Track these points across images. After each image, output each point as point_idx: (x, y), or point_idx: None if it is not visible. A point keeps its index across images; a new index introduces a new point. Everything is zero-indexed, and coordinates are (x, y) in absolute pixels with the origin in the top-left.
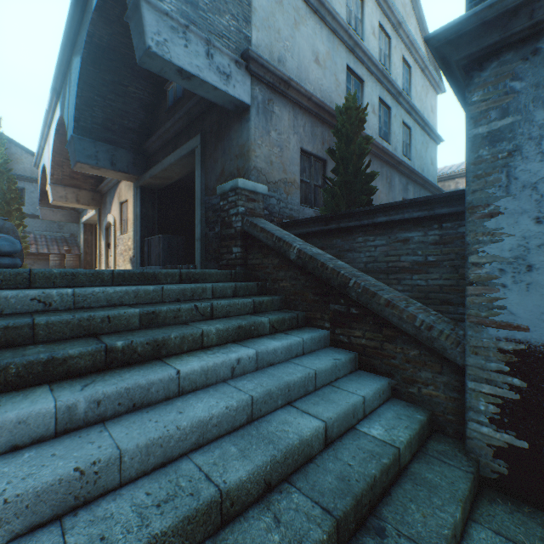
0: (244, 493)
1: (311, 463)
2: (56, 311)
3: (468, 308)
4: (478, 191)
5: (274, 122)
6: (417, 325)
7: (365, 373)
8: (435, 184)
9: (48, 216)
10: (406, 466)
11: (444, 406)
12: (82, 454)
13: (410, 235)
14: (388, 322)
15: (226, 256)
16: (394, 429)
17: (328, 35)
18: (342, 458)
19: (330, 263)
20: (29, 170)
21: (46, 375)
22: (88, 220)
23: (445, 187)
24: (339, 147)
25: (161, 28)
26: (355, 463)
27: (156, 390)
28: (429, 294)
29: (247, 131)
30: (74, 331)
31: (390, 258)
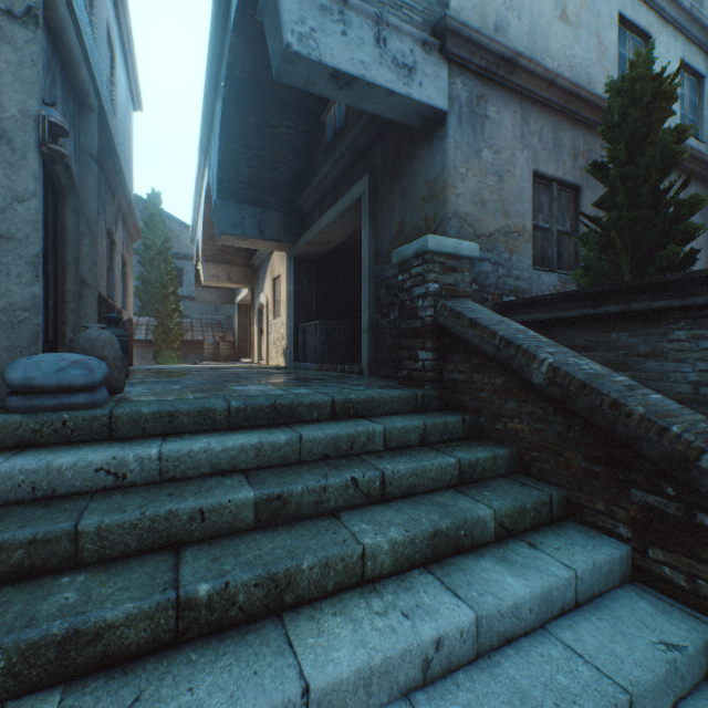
0: None
1: None
2: (132, 488)
3: None
4: None
5: (487, 134)
6: None
7: None
8: None
9: (204, 297)
10: None
11: None
12: None
13: None
14: None
15: (407, 363)
16: None
17: None
18: None
19: (634, 403)
20: (187, 247)
21: (63, 665)
22: (242, 300)
23: None
24: (615, 157)
25: (306, 12)
26: None
27: None
28: None
29: (442, 155)
30: (143, 541)
31: None
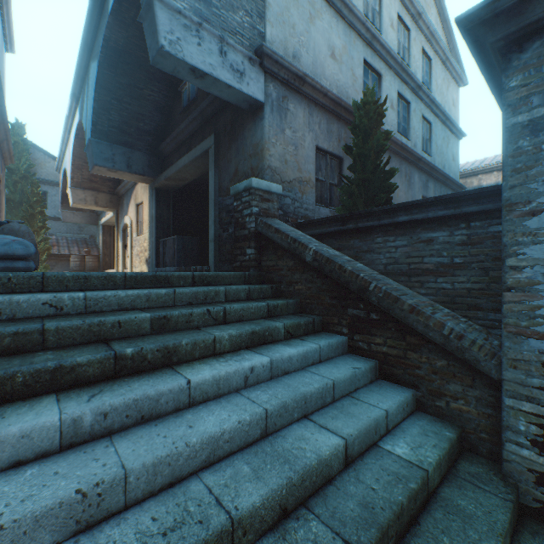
0: (257, 520)
1: (330, 485)
2: (67, 315)
3: (505, 316)
4: (517, 187)
5: (288, 120)
6: (446, 333)
7: (387, 383)
8: (457, 180)
9: (69, 218)
10: (435, 490)
11: (477, 423)
12: (86, 473)
13: (434, 235)
14: (412, 329)
15: (240, 257)
16: (421, 448)
17: (344, 28)
18: (364, 480)
19: (348, 266)
20: (51, 174)
21: (53, 383)
22: (107, 222)
23: (467, 184)
24: (356, 144)
25: (174, 27)
26: (379, 487)
27: (166, 401)
28: (456, 298)
29: (261, 129)
30: (84, 337)
31: (412, 260)
